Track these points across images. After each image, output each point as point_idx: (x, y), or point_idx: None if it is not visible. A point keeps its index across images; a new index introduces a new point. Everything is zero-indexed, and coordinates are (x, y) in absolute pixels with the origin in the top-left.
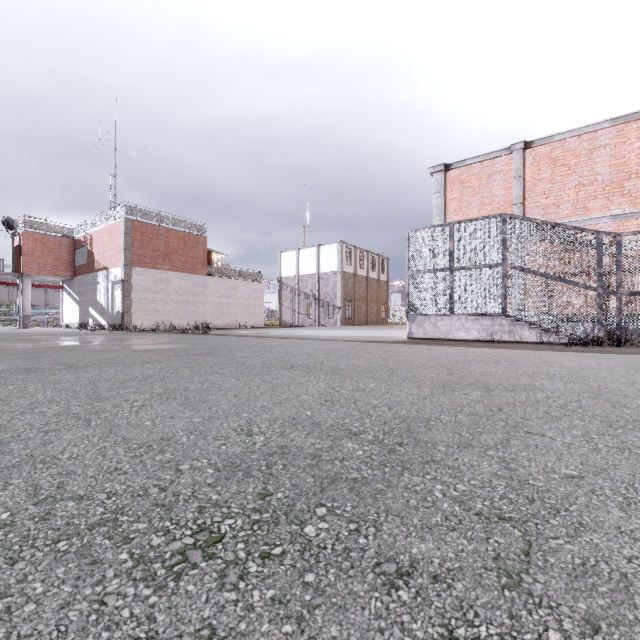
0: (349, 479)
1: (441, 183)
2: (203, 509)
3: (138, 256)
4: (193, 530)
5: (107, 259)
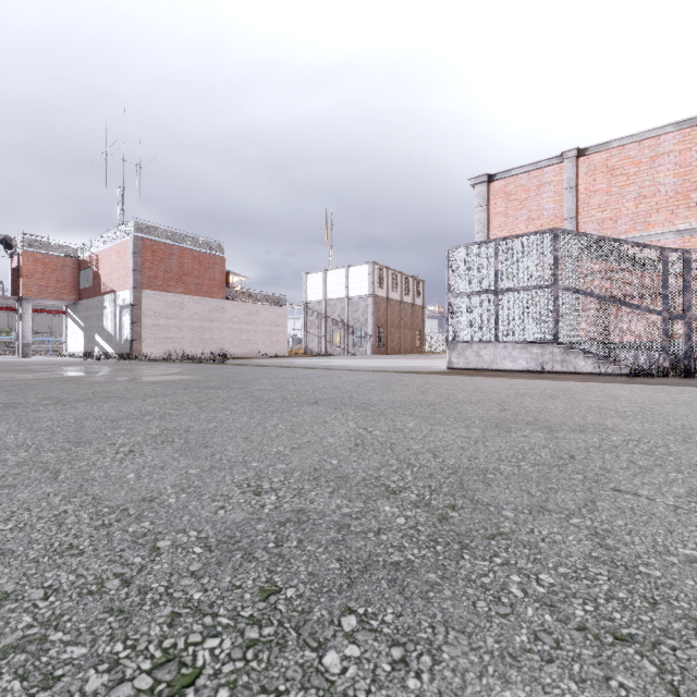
0: (388, 564)
1: (484, 196)
2: (177, 619)
3: (148, 278)
4: (154, 660)
5: (114, 281)
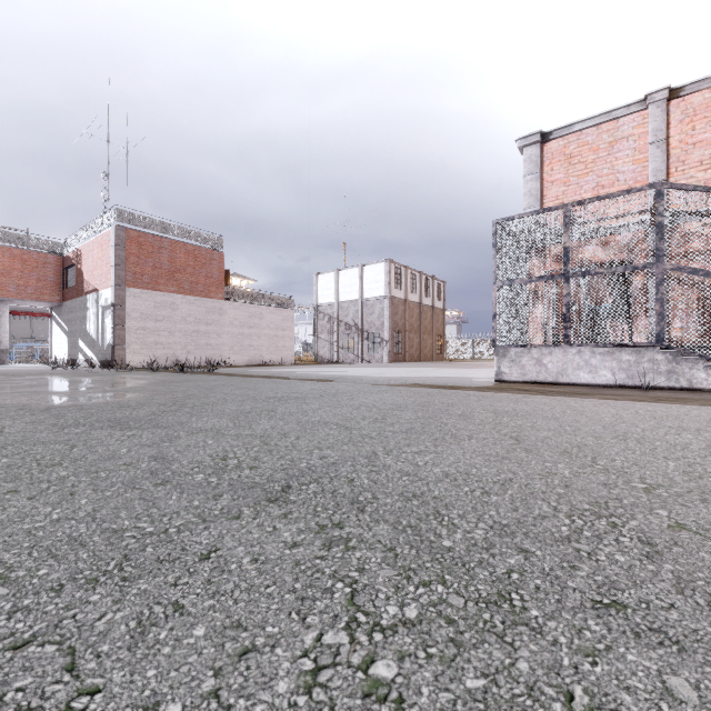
0: None
1: (536, 160)
2: None
3: (134, 274)
4: None
5: (97, 278)
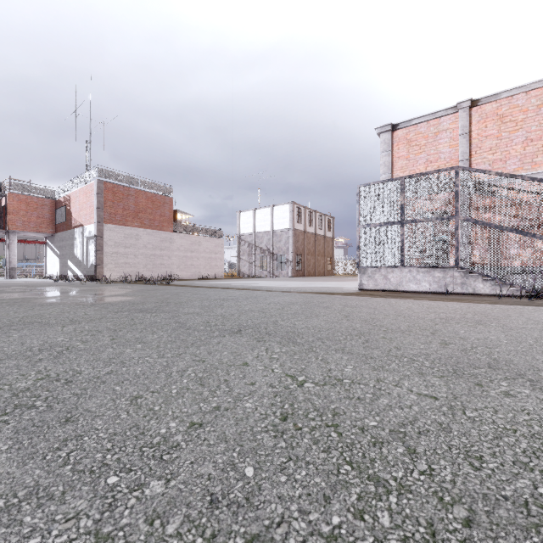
0: None
1: (388, 142)
2: None
3: (110, 214)
4: None
5: (83, 217)
